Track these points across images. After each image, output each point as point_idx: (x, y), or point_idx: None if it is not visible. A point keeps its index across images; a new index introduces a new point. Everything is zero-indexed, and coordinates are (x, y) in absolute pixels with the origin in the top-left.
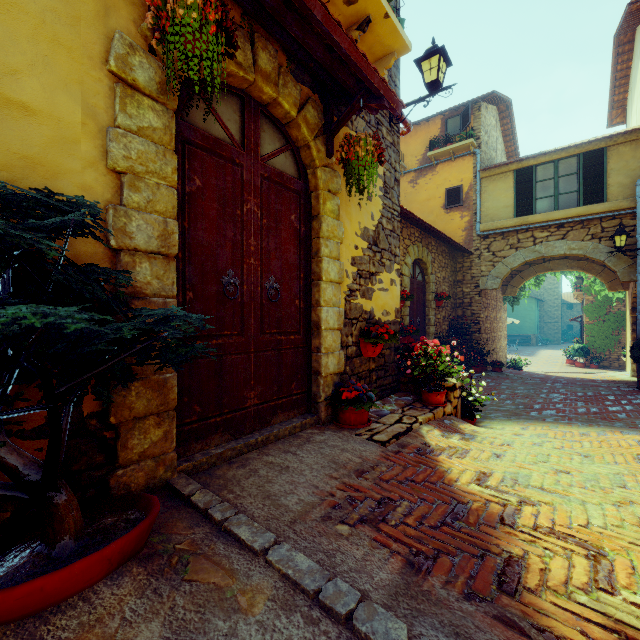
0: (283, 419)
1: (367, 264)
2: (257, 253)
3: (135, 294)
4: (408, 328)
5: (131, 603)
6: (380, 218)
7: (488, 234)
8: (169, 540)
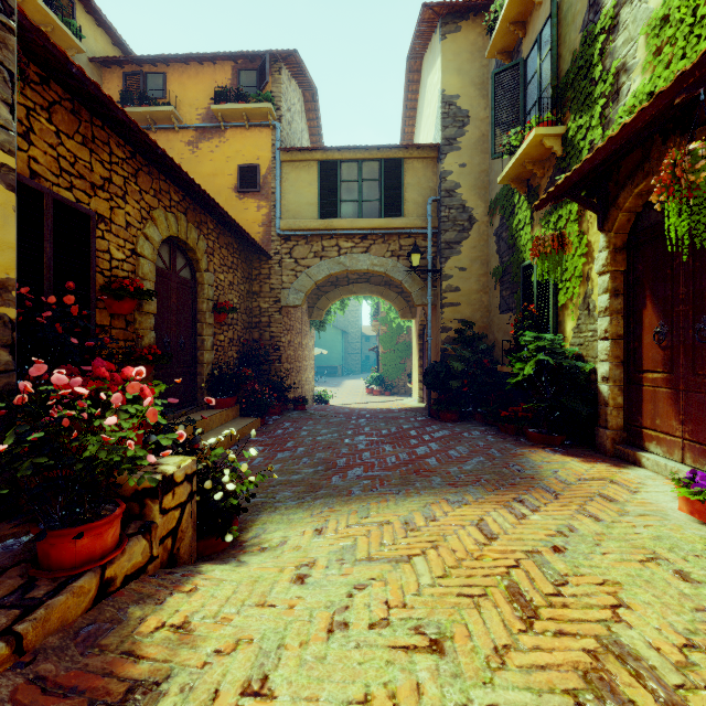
0: None
1: None
2: None
3: None
4: (145, 351)
5: None
6: None
7: (290, 235)
8: None
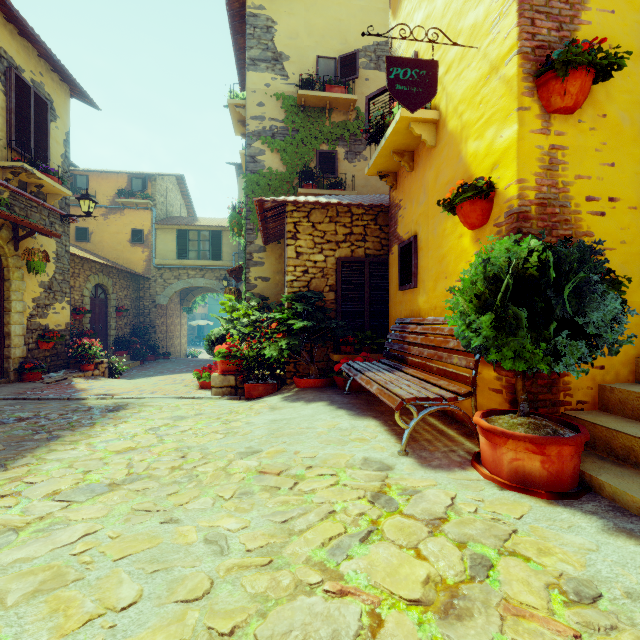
0: None
1: (44, 300)
2: None
3: None
4: (87, 332)
5: None
6: (54, 274)
7: (161, 267)
8: None
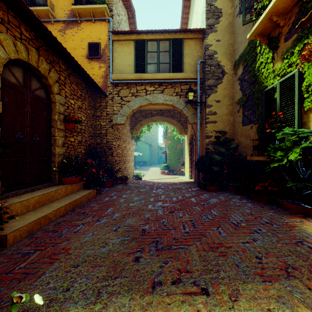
0: None
1: None
2: None
3: None
4: None
5: None
6: None
7: (118, 82)
8: None
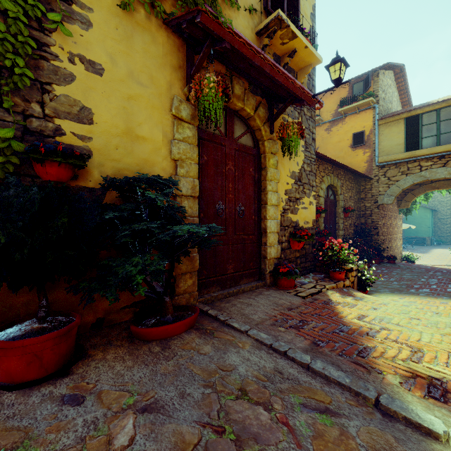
0: (246, 282)
1: (294, 193)
2: (233, 191)
3: (182, 216)
4: (323, 232)
5: (197, 340)
6: (302, 164)
7: (384, 165)
8: (203, 325)
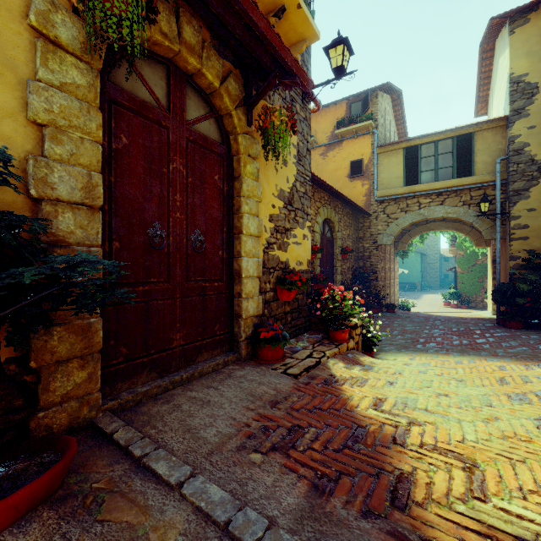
0: (207, 357)
1: (283, 221)
2: (183, 208)
3: (57, 242)
4: (319, 276)
5: None
6: (294, 182)
7: (384, 199)
8: (86, 479)
